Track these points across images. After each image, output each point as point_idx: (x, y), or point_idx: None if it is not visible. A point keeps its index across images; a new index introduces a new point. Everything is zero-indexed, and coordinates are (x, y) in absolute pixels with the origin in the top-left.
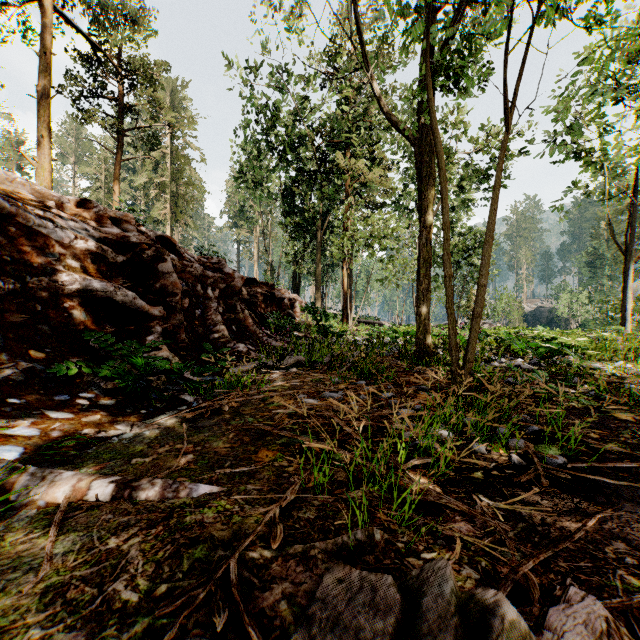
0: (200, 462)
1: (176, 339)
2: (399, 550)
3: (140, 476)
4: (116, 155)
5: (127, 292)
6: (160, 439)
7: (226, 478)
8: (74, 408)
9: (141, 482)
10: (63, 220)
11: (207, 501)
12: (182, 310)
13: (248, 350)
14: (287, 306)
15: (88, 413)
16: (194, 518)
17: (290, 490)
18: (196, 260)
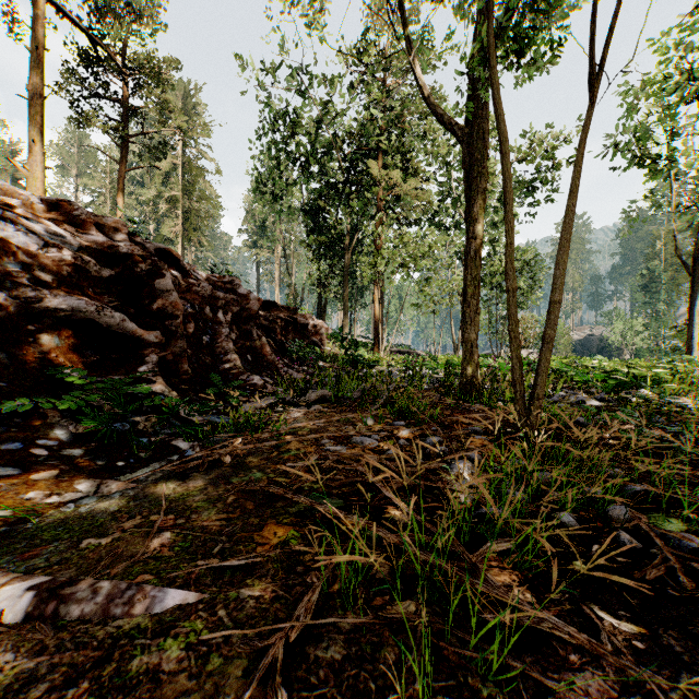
0: (179, 545)
1: (177, 370)
2: None
3: (84, 572)
4: (119, 164)
5: (113, 313)
6: (132, 506)
7: (211, 575)
8: (26, 461)
9: (78, 587)
10: (30, 223)
11: (174, 622)
12: (186, 336)
13: (264, 383)
14: (311, 333)
15: (44, 467)
16: (145, 661)
17: (304, 603)
18: (205, 279)
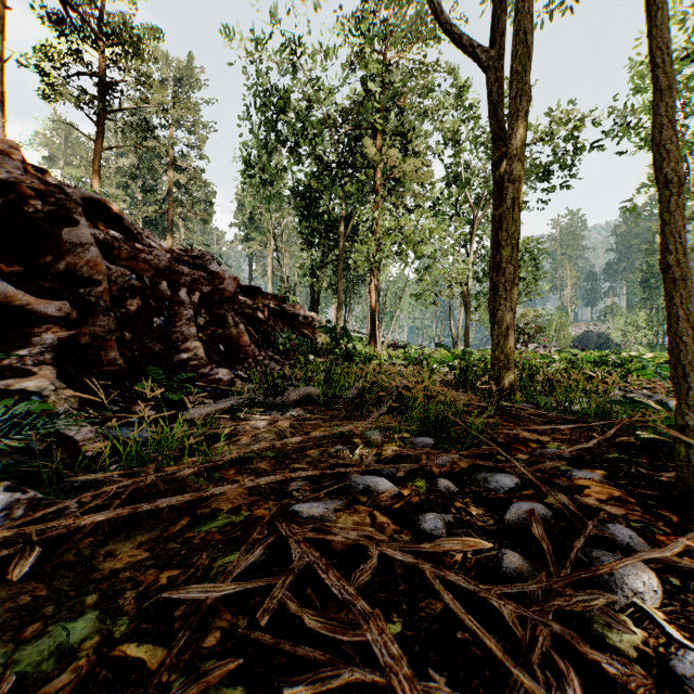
0: None
1: (98, 359)
2: None
3: None
4: (95, 143)
5: None
6: None
7: None
8: None
9: None
10: None
11: None
12: (125, 315)
13: (232, 378)
14: (302, 325)
15: None
16: None
17: None
18: (165, 250)
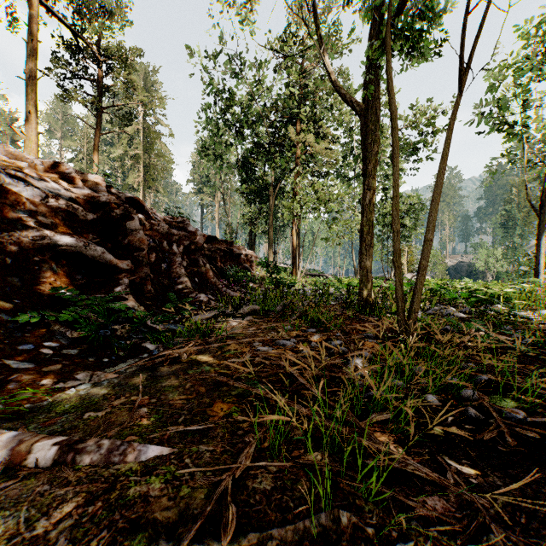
0: (153, 417)
1: (143, 290)
2: (370, 537)
3: (89, 434)
4: (95, 130)
5: (96, 247)
6: (117, 390)
7: (178, 436)
8: (37, 357)
9: (87, 443)
10: (35, 180)
11: (155, 466)
12: (149, 264)
13: (208, 300)
14: (244, 261)
15: (50, 362)
16: (138, 490)
17: (244, 454)
18: (163, 220)
